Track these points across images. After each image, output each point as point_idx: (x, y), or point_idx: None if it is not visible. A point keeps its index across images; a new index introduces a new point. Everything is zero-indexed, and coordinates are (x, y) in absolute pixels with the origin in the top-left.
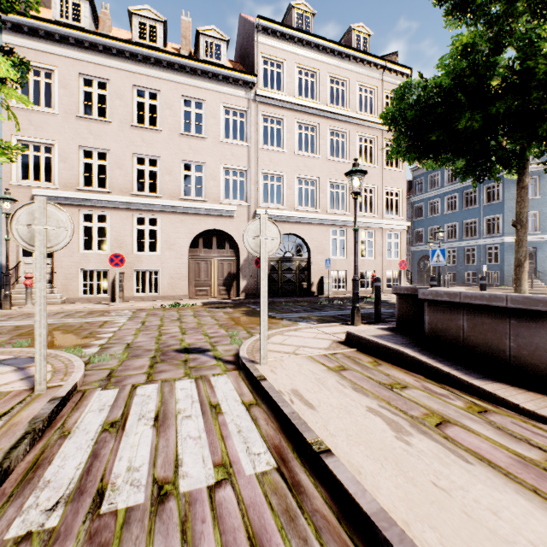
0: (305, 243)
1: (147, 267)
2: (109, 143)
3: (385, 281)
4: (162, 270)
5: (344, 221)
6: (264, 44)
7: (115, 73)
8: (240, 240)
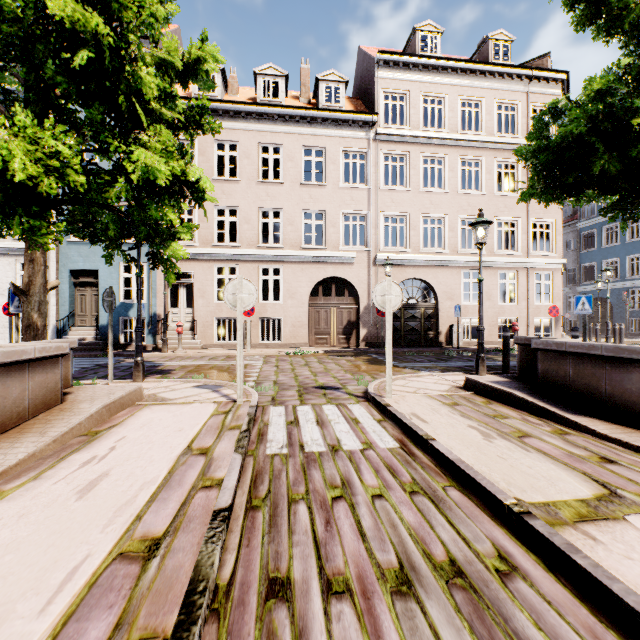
0: (431, 288)
1: (271, 316)
2: (239, 200)
3: (531, 331)
4: (285, 318)
5: (477, 262)
6: (385, 79)
7: (244, 134)
8: (360, 287)
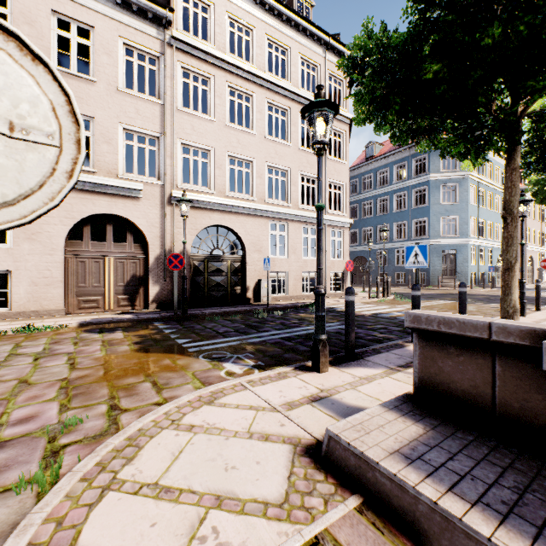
0: (239, 238)
1: None
2: None
3: (328, 284)
4: (16, 272)
5: (284, 214)
6: None
7: None
8: (149, 231)
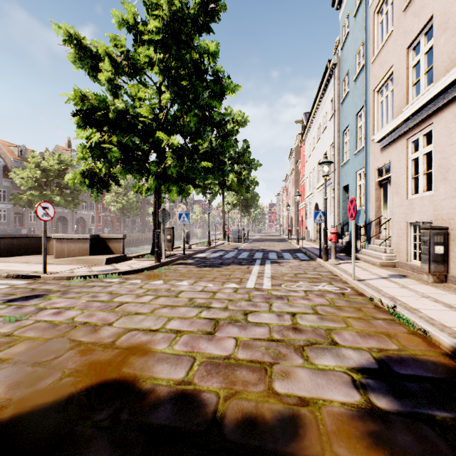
0: None
1: None
2: (432, 3)
3: None
4: None
5: None
6: None
7: None
8: None
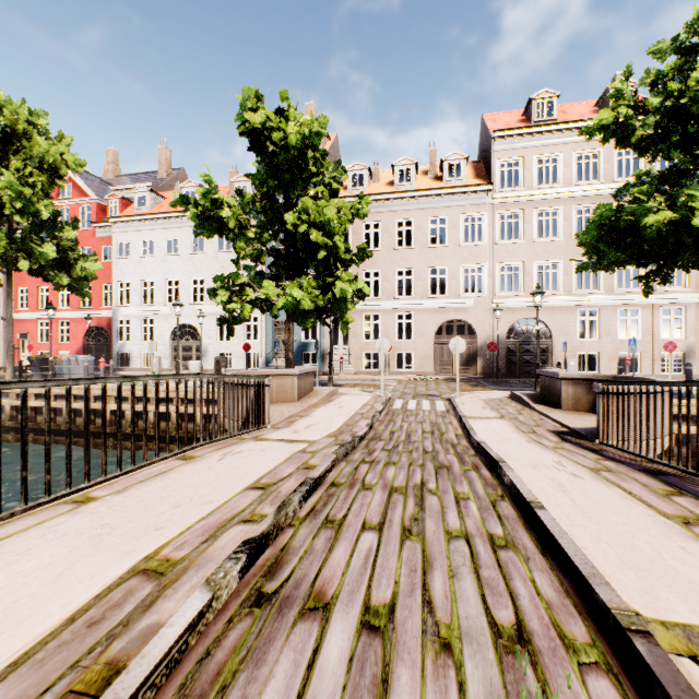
0: (546, 326)
1: (404, 351)
2: (380, 265)
3: (657, 365)
4: (415, 353)
5: (594, 301)
6: (500, 151)
7: (384, 215)
8: (477, 327)
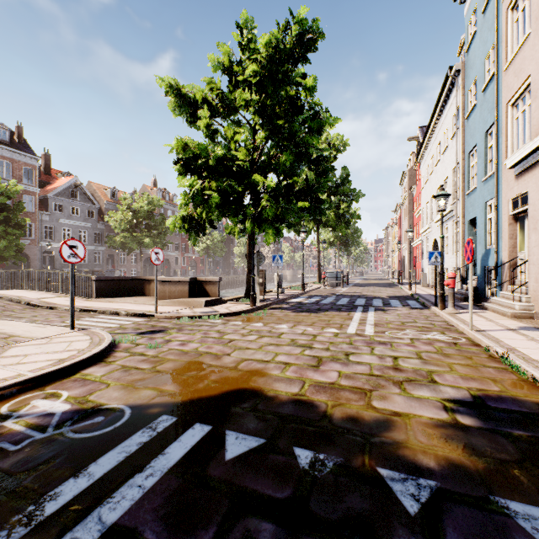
0: None
1: None
2: None
3: None
4: None
5: None
6: None
7: None
8: None
